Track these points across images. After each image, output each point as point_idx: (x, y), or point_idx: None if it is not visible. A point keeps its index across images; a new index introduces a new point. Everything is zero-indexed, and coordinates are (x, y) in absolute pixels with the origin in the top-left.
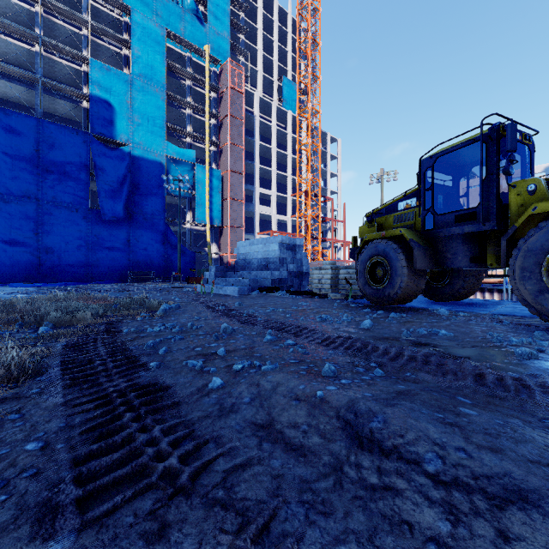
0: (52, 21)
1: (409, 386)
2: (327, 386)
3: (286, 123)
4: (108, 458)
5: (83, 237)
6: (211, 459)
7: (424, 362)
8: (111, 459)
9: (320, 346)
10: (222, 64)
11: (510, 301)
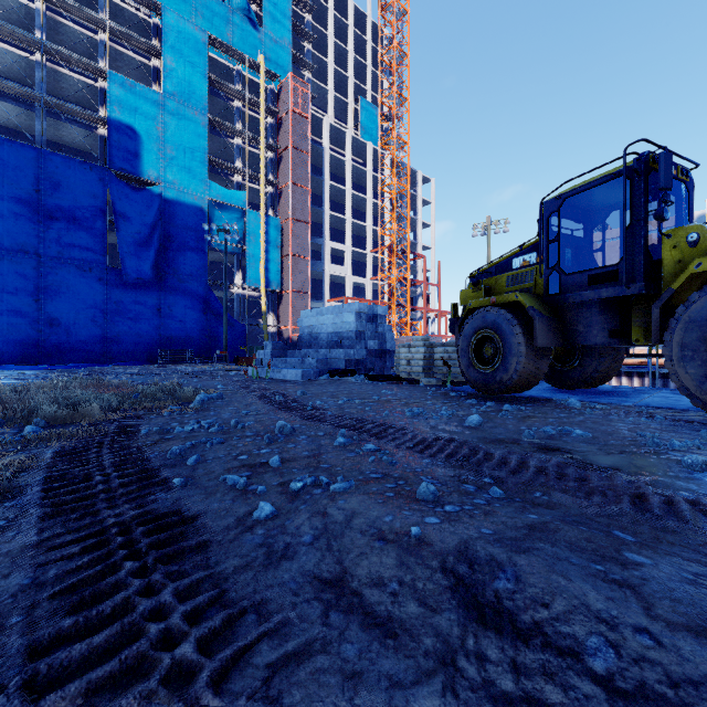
0: (58, 22)
1: (543, 515)
2: (425, 517)
3: (365, 157)
4: (84, 644)
5: (99, 304)
6: (248, 643)
7: (557, 476)
8: (89, 646)
9: (412, 453)
10: (282, 81)
11: (658, 388)
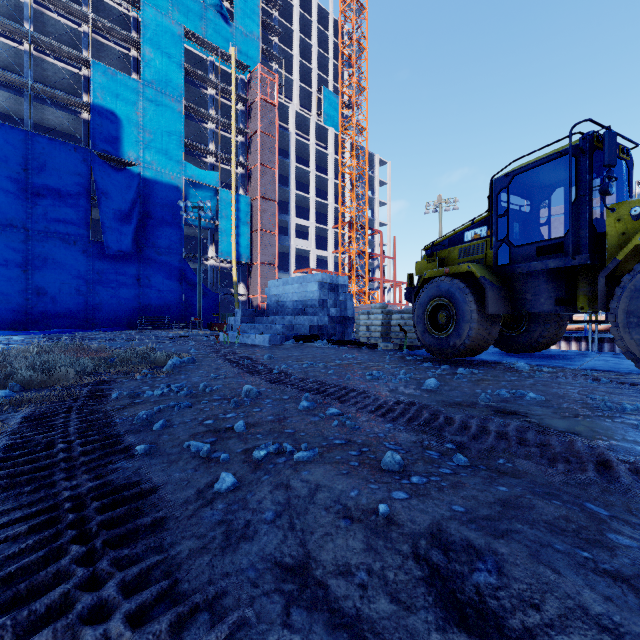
0: (45, 15)
1: (513, 487)
2: (392, 491)
3: (327, 142)
4: None
5: (83, 275)
6: None
7: (518, 441)
8: None
9: (374, 417)
10: (251, 71)
11: (598, 352)
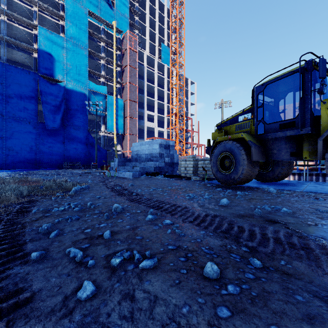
0: (13, 1)
1: (306, 294)
2: (216, 307)
3: (164, 71)
4: None
5: (33, 140)
6: None
7: (288, 245)
8: None
9: (193, 226)
10: (124, 34)
11: (309, 181)
